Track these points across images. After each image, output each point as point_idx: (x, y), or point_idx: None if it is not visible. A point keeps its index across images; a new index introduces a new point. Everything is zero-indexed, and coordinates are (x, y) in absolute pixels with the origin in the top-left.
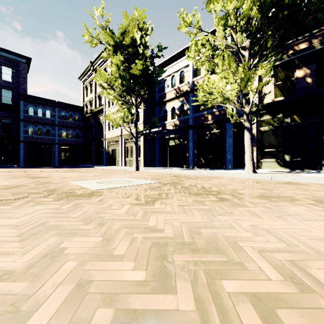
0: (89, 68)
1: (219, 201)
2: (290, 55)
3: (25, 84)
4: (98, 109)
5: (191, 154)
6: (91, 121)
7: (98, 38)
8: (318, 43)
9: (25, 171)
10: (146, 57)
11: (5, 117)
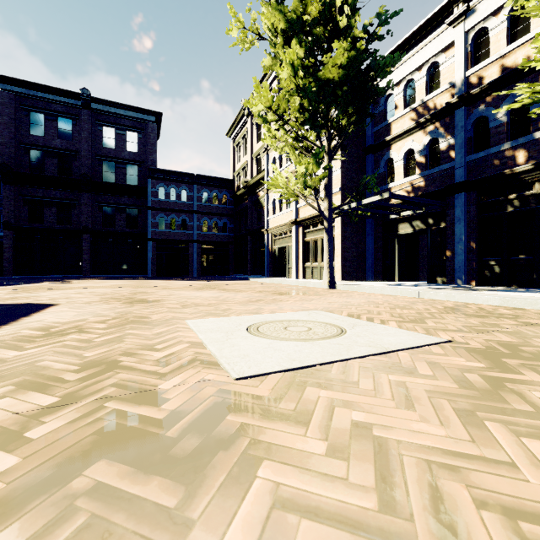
0: (242, 112)
1: None
2: None
3: (154, 154)
4: (257, 178)
5: (461, 252)
6: (246, 201)
7: (256, 28)
8: None
9: (141, 286)
10: (354, 38)
11: (130, 204)
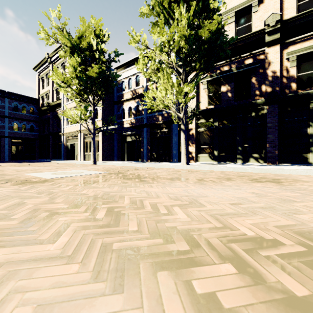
0: (45, 59)
1: (139, 182)
2: (218, 74)
3: None
4: (56, 102)
5: (145, 149)
6: (48, 114)
7: (55, 37)
8: (235, 68)
9: None
10: (103, 61)
11: None
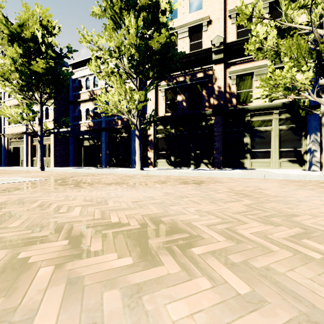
0: None
1: (72, 187)
2: (174, 83)
3: None
4: None
5: (104, 155)
6: None
7: None
8: (188, 80)
9: None
10: (52, 56)
11: None
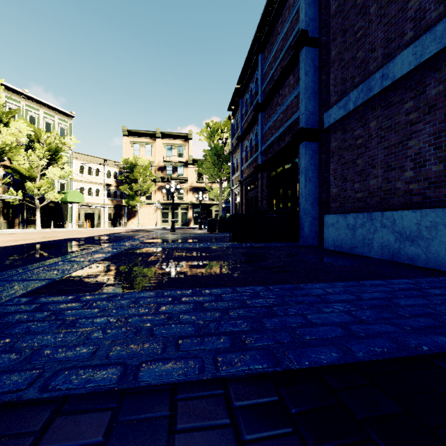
0: None
1: None
2: None
3: None
4: None
5: None
6: None
7: None
8: None
9: None
10: None
11: None
